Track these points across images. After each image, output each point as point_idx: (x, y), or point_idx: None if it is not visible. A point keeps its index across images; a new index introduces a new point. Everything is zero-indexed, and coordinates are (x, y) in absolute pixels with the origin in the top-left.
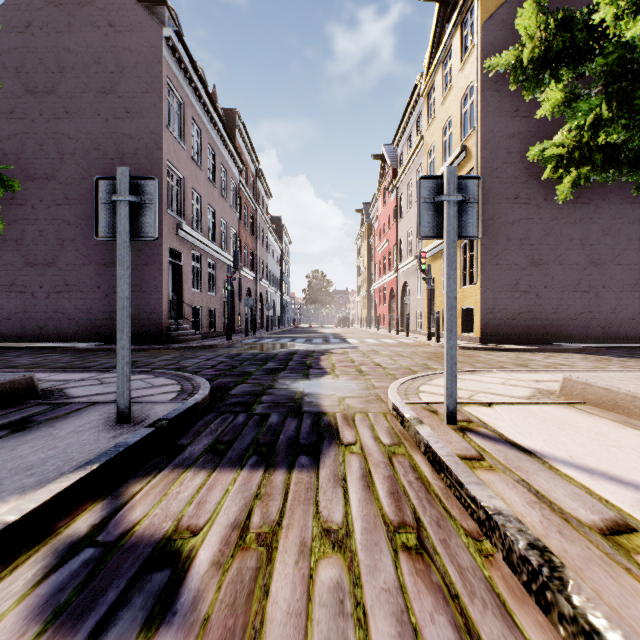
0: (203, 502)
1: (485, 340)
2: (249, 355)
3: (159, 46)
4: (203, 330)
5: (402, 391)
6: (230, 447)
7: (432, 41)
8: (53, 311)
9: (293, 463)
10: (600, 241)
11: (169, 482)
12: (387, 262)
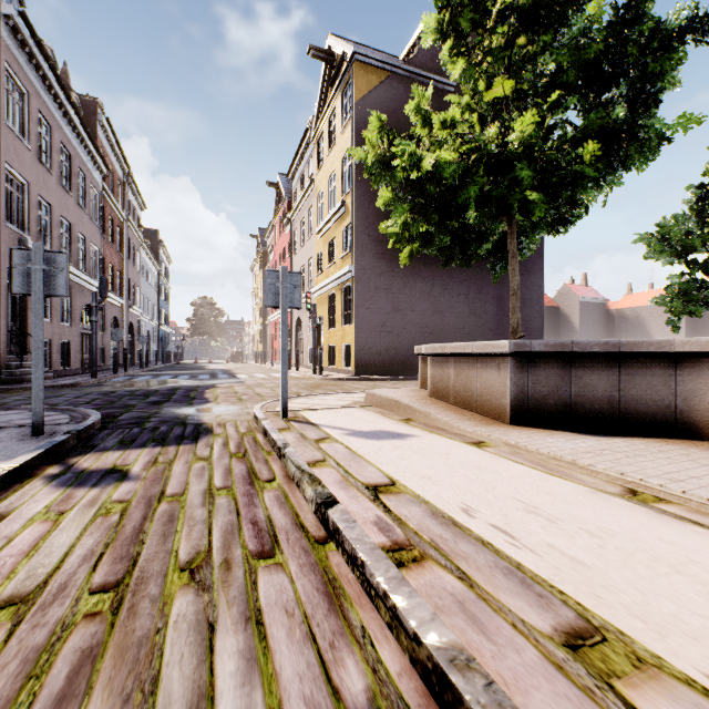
0: (127, 459)
1: (359, 372)
2: (126, 392)
3: None
4: (54, 367)
5: (265, 407)
6: (134, 442)
7: (321, 94)
8: None
9: (181, 443)
10: (441, 294)
11: (98, 456)
12: None
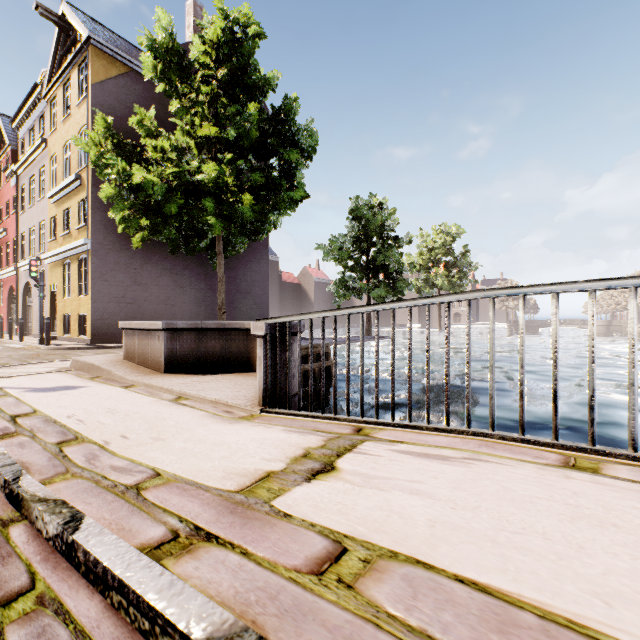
0: None
1: (96, 341)
2: None
3: None
4: None
5: None
6: None
7: (54, 55)
8: None
9: None
10: (183, 272)
11: None
12: (6, 255)
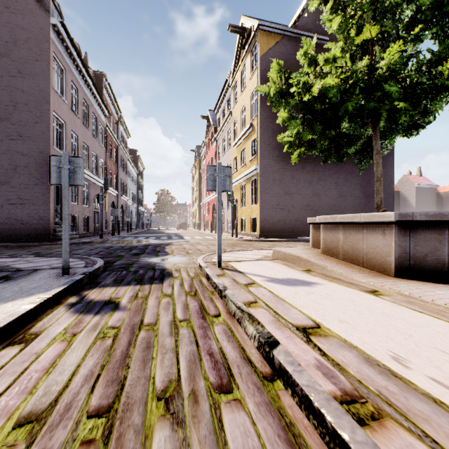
0: (118, 293)
1: (262, 236)
2: (119, 247)
3: (47, 29)
4: (79, 232)
5: (205, 259)
6: (123, 281)
7: (236, 56)
8: None
9: (152, 283)
10: (318, 183)
11: (100, 290)
12: None
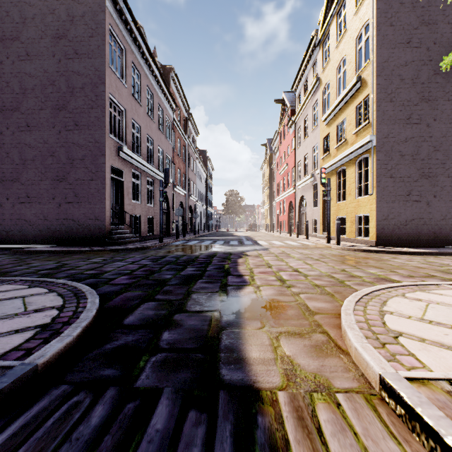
0: None
1: (380, 243)
2: (172, 257)
3: None
4: (142, 234)
5: (367, 332)
6: None
7: None
8: (17, 218)
9: None
10: None
11: None
12: (286, 181)
